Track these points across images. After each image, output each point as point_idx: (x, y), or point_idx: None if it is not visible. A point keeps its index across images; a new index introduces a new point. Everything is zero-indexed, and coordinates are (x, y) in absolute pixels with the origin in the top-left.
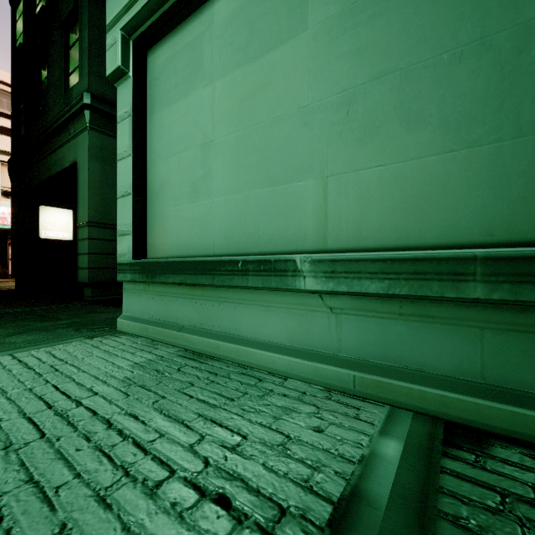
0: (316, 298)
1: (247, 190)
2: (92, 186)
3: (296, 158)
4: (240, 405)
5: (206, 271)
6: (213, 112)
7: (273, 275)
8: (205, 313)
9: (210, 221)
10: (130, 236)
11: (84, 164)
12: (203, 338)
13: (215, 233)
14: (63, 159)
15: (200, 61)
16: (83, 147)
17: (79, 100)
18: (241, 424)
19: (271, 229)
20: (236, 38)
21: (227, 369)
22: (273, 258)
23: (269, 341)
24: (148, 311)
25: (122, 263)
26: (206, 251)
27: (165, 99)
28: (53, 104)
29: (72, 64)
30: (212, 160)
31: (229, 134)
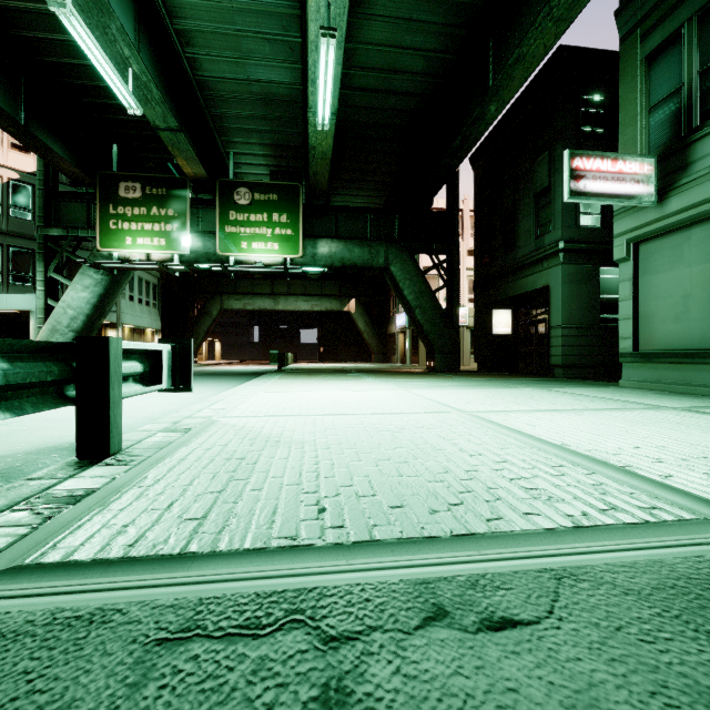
0: None
1: None
2: (563, 301)
3: None
4: None
5: (688, 357)
6: (691, 281)
7: None
8: (686, 376)
9: (688, 333)
10: (630, 339)
11: (557, 287)
12: (686, 386)
13: (692, 339)
14: (534, 283)
15: (681, 255)
16: (555, 276)
17: (554, 247)
18: None
19: None
20: (707, 249)
21: (704, 396)
22: None
23: None
24: (644, 376)
25: (623, 353)
26: (685, 347)
27: (654, 270)
28: (523, 245)
29: (541, 219)
30: (690, 304)
31: (702, 292)
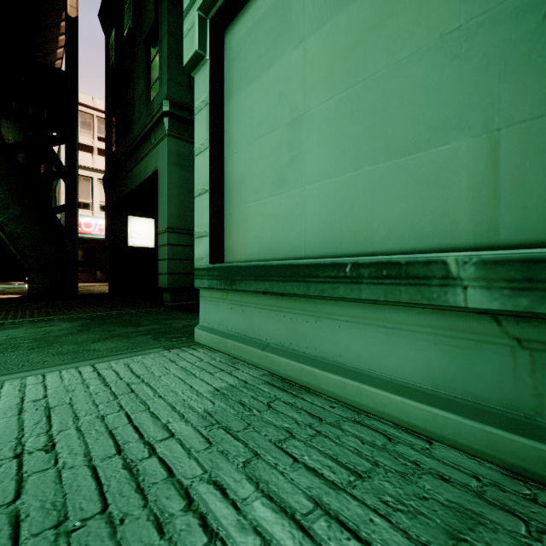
0: (485, 321)
1: (354, 169)
2: (170, 193)
3: (436, 111)
4: (375, 489)
5: (299, 277)
6: (304, 78)
7: (404, 284)
8: (296, 330)
9: (300, 214)
10: (208, 237)
11: (164, 171)
12: (294, 362)
13: (307, 230)
14: (145, 169)
15: (287, 20)
16: (162, 155)
17: (159, 109)
18: (392, 540)
19: (391, 219)
20: None
21: (333, 412)
22: (404, 259)
23: (395, 378)
24: (226, 322)
25: (199, 268)
26: (294, 252)
27: (245, 79)
28: (138, 118)
29: (153, 77)
30: (303, 139)
31: (327, 100)
